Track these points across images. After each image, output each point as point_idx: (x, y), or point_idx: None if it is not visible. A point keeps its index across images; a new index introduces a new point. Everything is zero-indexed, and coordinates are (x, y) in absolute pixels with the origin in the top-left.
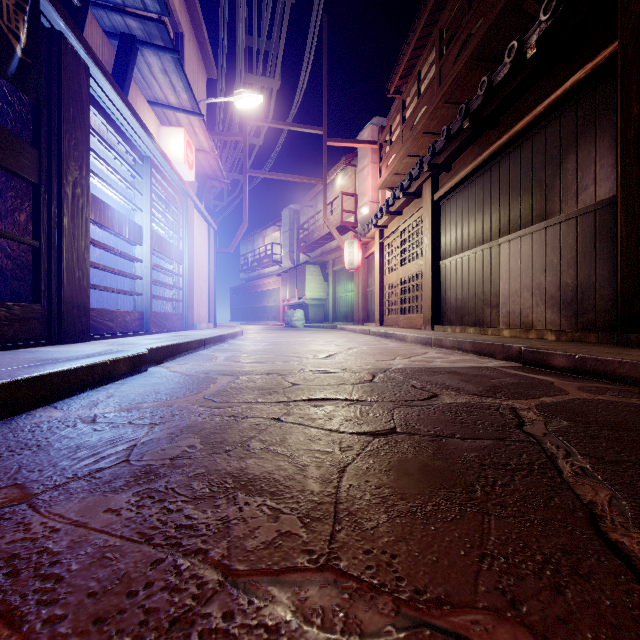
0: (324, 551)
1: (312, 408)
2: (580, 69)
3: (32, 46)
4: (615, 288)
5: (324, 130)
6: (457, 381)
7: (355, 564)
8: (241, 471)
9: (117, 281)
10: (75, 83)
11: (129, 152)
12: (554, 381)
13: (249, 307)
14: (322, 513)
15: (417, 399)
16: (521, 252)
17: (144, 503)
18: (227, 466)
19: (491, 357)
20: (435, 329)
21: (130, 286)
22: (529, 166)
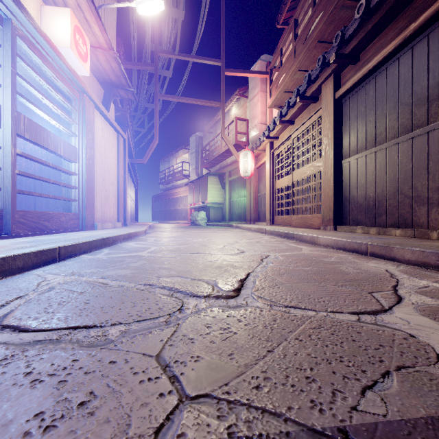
0: None
1: None
2: None
3: None
4: None
5: (222, 62)
6: None
7: None
8: None
9: (33, 184)
10: None
11: None
12: None
13: (166, 210)
14: None
15: None
16: None
17: None
18: None
19: None
20: (338, 229)
21: (45, 189)
22: None
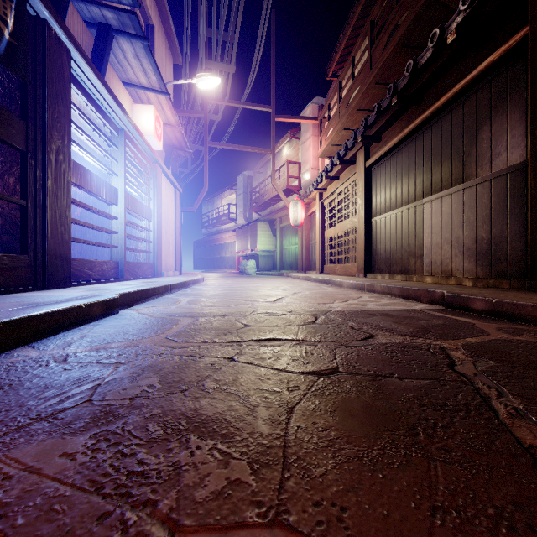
0: (273, 503)
1: (262, 348)
2: (494, 52)
3: (19, 30)
4: (525, 241)
5: (273, 108)
6: (390, 322)
7: (305, 519)
8: (195, 412)
9: (97, 236)
10: (58, 64)
11: (106, 125)
12: (475, 323)
13: (209, 258)
14: (271, 458)
15: (356, 339)
16: (442, 210)
17: (99, 446)
18: (182, 406)
19: (417, 301)
20: (367, 276)
21: (108, 240)
22: (449, 136)
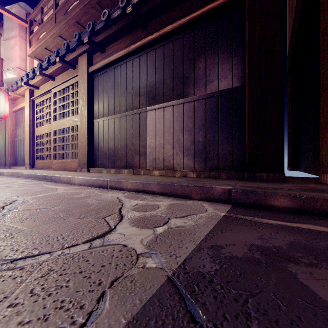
0: None
1: None
2: (215, 0)
3: None
4: (231, 144)
5: None
6: None
7: None
8: None
9: None
10: None
11: None
12: None
13: None
14: None
15: None
16: (164, 118)
17: None
18: None
19: (186, 197)
20: (90, 171)
21: None
22: (171, 60)
